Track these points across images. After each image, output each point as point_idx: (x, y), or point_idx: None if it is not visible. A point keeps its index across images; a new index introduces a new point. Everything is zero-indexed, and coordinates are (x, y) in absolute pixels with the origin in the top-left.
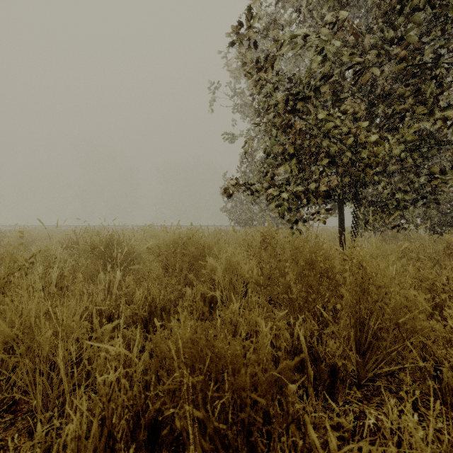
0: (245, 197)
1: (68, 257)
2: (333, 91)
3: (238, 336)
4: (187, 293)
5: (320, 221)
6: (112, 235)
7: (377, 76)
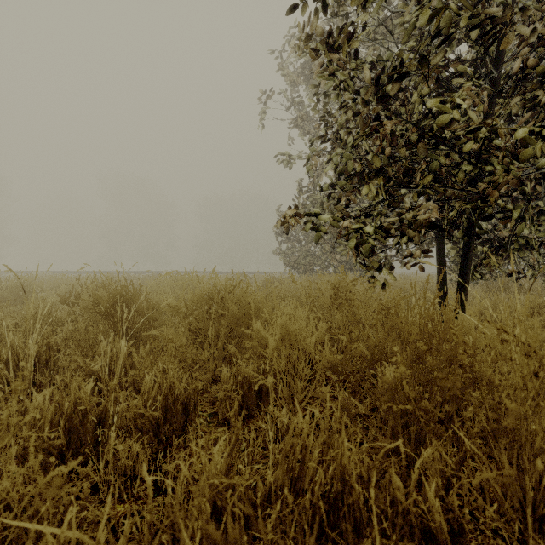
0: (304, 237)
1: (66, 317)
2: (436, 79)
3: (309, 494)
4: (223, 376)
5: (401, 266)
6: (123, 286)
7: (504, 55)
